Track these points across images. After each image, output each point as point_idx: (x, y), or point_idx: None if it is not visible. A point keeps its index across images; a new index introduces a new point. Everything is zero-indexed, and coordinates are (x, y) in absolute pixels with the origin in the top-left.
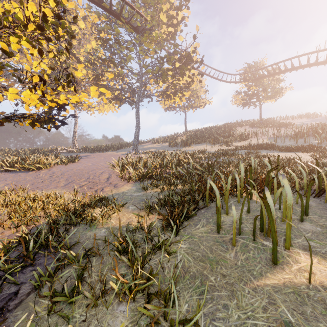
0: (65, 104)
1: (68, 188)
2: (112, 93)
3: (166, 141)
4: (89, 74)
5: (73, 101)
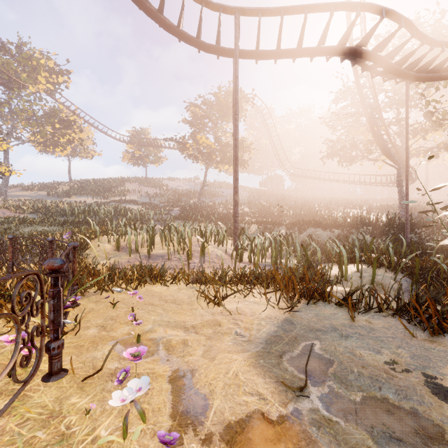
0: None
1: None
2: None
3: (43, 189)
4: None
5: None
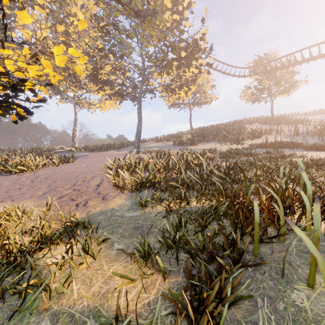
0: (22, 80)
1: (44, 199)
2: (112, 88)
3: (170, 139)
4: (88, 68)
5: (33, 75)
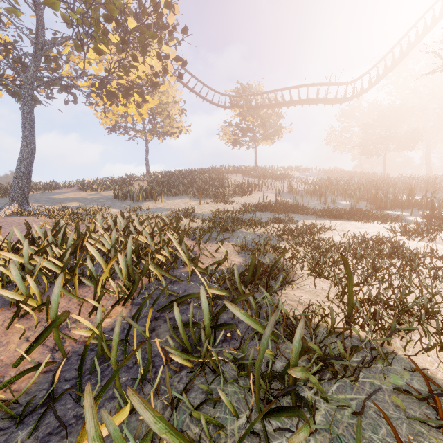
0: None
1: None
2: None
3: (109, 187)
4: None
5: None
